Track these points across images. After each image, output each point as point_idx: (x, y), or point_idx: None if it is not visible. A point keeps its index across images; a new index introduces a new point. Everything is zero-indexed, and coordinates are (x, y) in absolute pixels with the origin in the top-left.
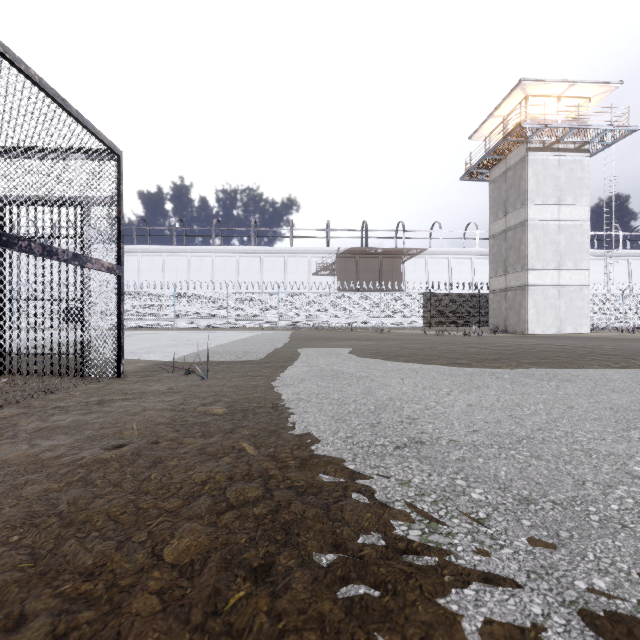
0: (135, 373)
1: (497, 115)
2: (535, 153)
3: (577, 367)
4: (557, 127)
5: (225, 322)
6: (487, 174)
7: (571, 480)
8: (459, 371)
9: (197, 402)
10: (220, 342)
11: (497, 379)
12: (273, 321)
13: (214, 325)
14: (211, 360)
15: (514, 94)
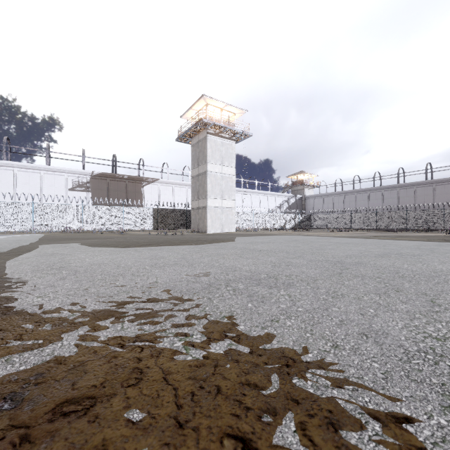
0: None
1: (194, 109)
2: (211, 136)
3: (178, 245)
4: (219, 125)
5: None
6: (190, 140)
7: (99, 268)
8: (123, 249)
9: None
10: None
11: (133, 251)
12: (27, 226)
13: None
14: None
15: (201, 101)
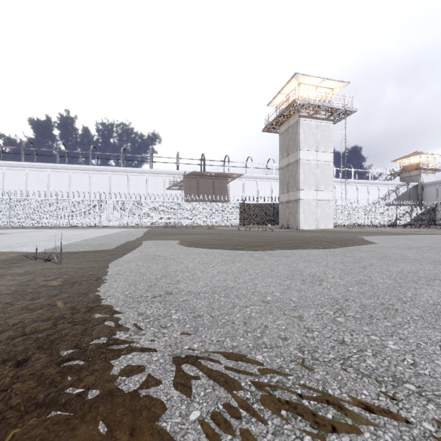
0: (4, 261)
1: (283, 93)
2: (304, 119)
3: (301, 249)
4: (315, 104)
5: (99, 222)
6: (278, 129)
7: (231, 306)
8: (233, 253)
9: (43, 279)
10: (87, 237)
11: (250, 257)
12: (136, 221)
13: (90, 224)
14: (73, 250)
15: (292, 81)
